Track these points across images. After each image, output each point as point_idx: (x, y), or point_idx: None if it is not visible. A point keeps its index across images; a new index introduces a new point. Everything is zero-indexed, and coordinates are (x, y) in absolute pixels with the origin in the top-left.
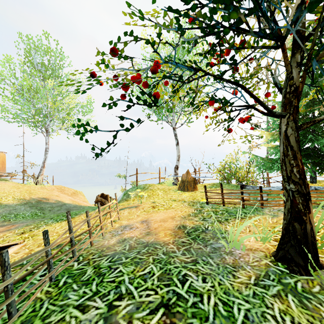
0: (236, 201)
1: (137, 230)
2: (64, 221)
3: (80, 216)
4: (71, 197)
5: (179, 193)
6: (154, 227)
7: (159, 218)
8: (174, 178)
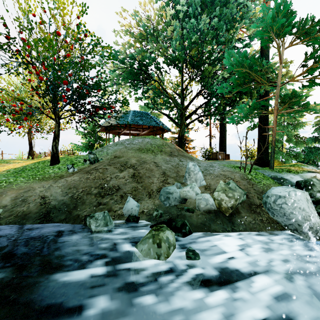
0: None
1: None
2: None
3: None
4: None
5: None
6: None
7: None
8: None
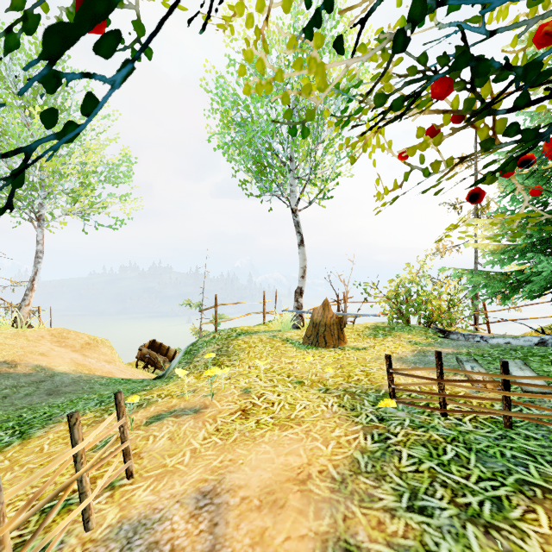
0: (462, 390)
1: None
2: None
3: (46, 436)
4: (79, 353)
5: (308, 352)
6: (234, 549)
7: (258, 483)
8: (295, 315)
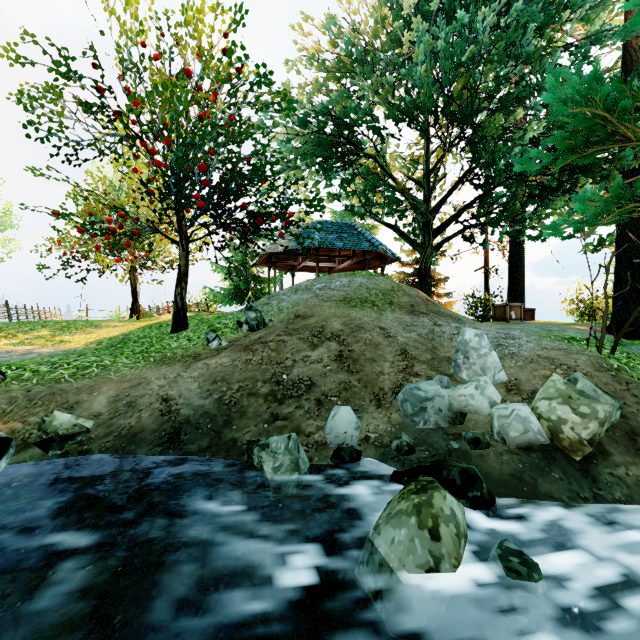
0: None
1: None
2: None
3: None
4: None
5: None
6: None
7: None
8: None
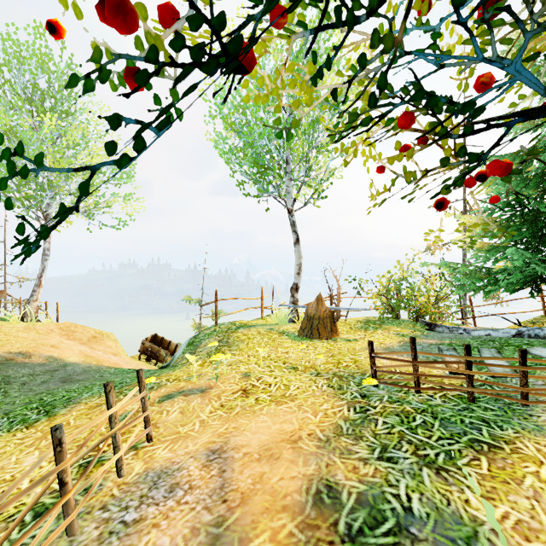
0: (438, 373)
1: (187, 505)
2: (25, 429)
3: (69, 414)
4: (87, 346)
5: (303, 343)
6: (240, 486)
7: (258, 443)
8: (291, 310)
